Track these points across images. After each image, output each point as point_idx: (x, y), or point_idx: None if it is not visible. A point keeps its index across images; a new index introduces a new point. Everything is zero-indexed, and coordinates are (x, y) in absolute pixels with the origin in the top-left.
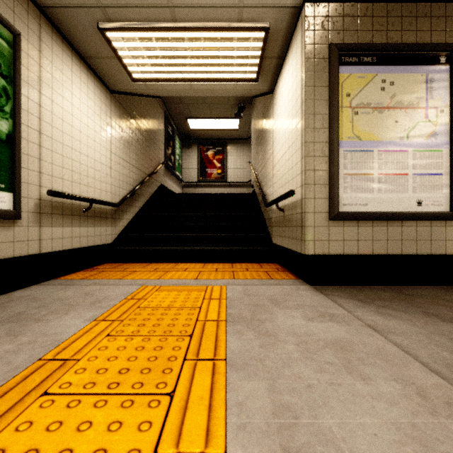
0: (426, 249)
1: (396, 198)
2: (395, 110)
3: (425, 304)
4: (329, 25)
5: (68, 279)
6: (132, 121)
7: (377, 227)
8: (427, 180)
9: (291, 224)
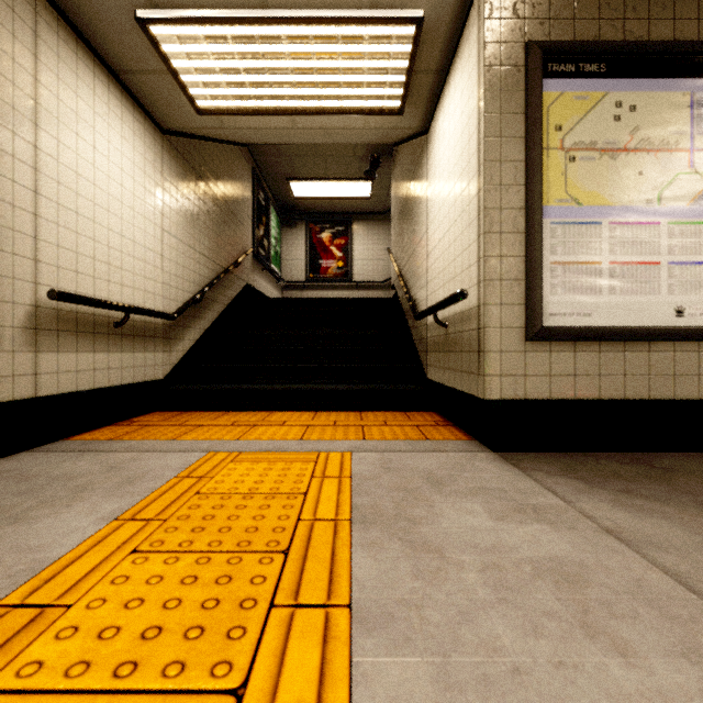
0: (691, 390)
1: (639, 304)
2: (638, 154)
3: (696, 487)
4: (526, 10)
5: (86, 441)
6: (199, 181)
7: (608, 353)
8: (693, 272)
9: (460, 348)
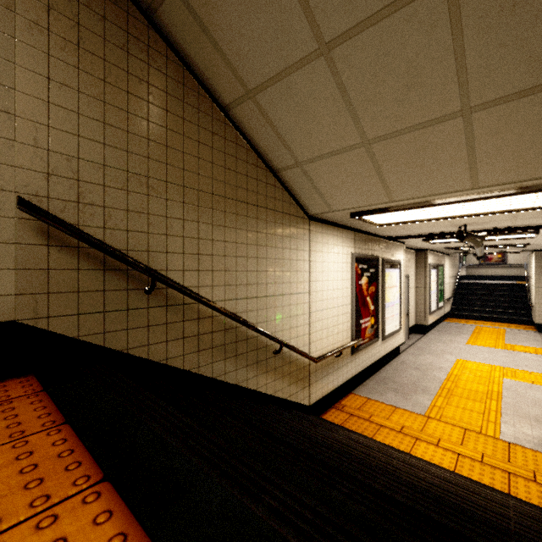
0: None
1: None
2: None
3: None
4: None
5: (447, 322)
6: (452, 258)
7: None
8: None
9: (533, 313)
